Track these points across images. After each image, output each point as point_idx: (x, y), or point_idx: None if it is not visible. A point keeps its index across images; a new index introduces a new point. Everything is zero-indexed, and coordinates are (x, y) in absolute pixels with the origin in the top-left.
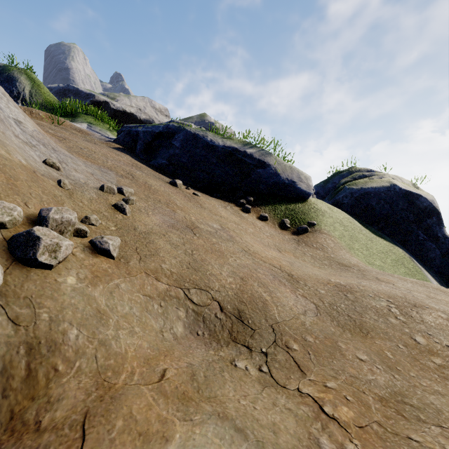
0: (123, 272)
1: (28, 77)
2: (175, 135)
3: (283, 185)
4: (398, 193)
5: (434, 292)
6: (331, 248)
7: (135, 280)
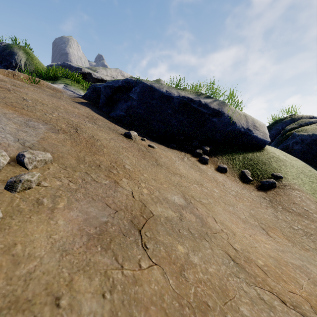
0: None
1: (25, 52)
2: (132, 88)
3: (238, 134)
4: None
5: None
6: (316, 212)
7: None
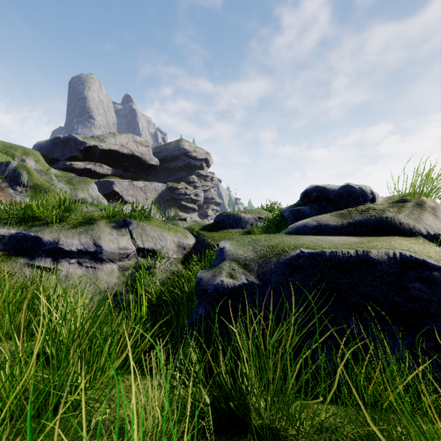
0: None
1: (27, 171)
2: None
3: None
4: None
5: None
6: None
7: None
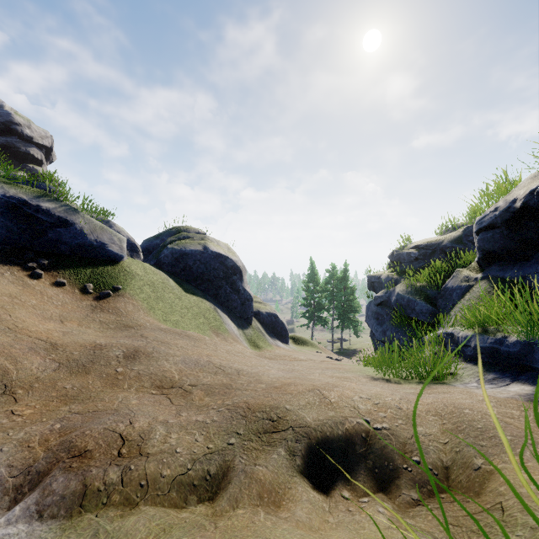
0: None
1: None
2: None
3: (90, 247)
4: (210, 255)
5: (180, 338)
6: (128, 311)
7: None
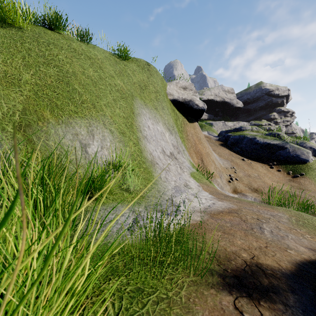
0: (239, 182)
1: None
2: (242, 138)
3: (292, 157)
4: None
5: None
6: (304, 183)
7: (241, 184)
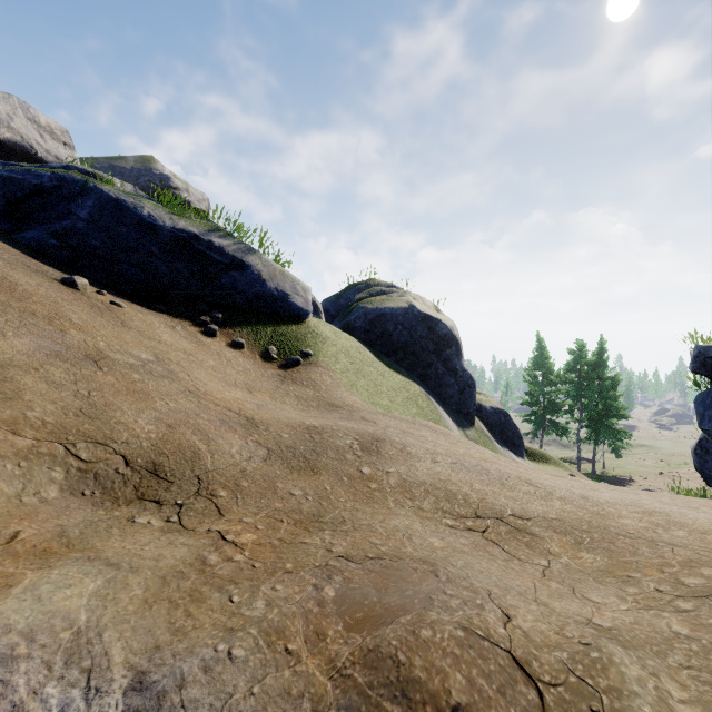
0: None
1: None
2: (76, 194)
3: (270, 298)
4: (416, 316)
5: (418, 428)
6: (326, 385)
7: None
